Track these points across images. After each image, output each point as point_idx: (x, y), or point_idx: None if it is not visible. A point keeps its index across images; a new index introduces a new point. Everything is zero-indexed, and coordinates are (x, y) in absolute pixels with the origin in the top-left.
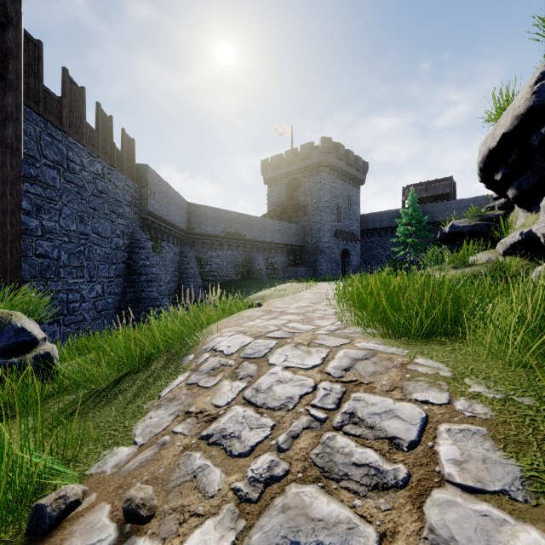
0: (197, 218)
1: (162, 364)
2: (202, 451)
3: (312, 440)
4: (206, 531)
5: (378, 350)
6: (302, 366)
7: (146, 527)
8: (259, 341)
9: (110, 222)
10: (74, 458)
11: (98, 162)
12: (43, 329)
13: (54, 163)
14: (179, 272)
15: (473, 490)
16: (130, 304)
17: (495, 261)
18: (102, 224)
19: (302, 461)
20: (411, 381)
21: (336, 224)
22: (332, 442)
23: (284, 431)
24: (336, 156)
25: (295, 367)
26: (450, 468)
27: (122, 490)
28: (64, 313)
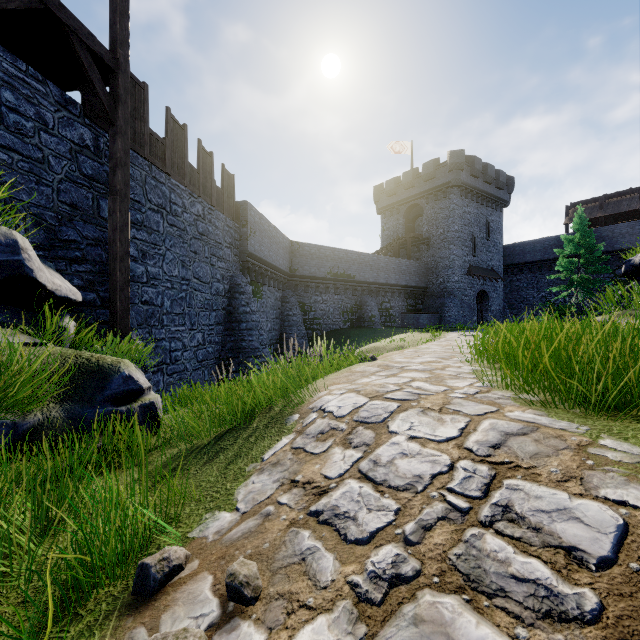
0: (300, 258)
1: (264, 423)
2: (311, 530)
3: (450, 535)
4: (318, 630)
5: (540, 423)
6: (433, 437)
7: (251, 610)
8: (376, 403)
9: (210, 266)
10: (177, 517)
11: (199, 202)
12: (148, 378)
13: (158, 207)
14: (280, 320)
15: None
16: (230, 354)
17: None
18: (203, 268)
19: (438, 561)
20: (596, 470)
21: (470, 259)
22: (479, 542)
23: (412, 518)
24: (470, 172)
25: (423, 438)
26: None
27: (224, 562)
28: (167, 362)
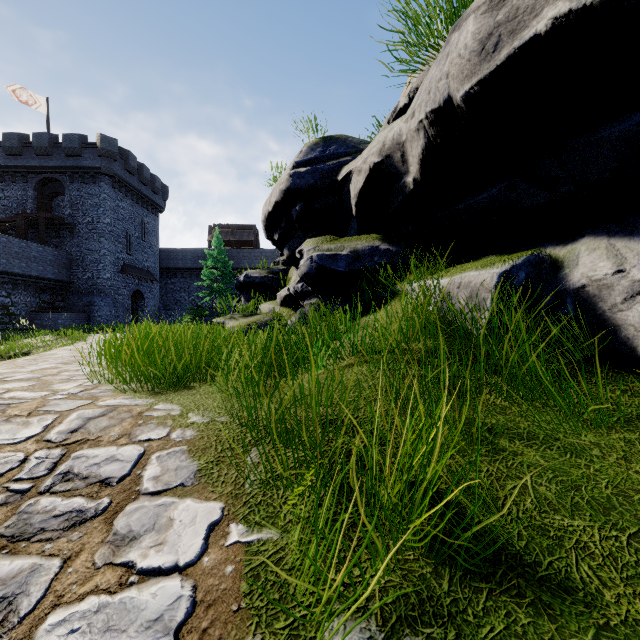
0: None
1: None
2: None
3: (5, 515)
4: None
5: (122, 404)
6: (11, 441)
7: None
8: None
9: None
10: None
11: None
12: None
13: None
14: None
15: (160, 492)
16: None
17: (275, 310)
18: None
19: None
20: (142, 425)
21: (125, 256)
22: (33, 507)
23: None
24: (125, 166)
25: None
26: (149, 484)
27: None
28: None
